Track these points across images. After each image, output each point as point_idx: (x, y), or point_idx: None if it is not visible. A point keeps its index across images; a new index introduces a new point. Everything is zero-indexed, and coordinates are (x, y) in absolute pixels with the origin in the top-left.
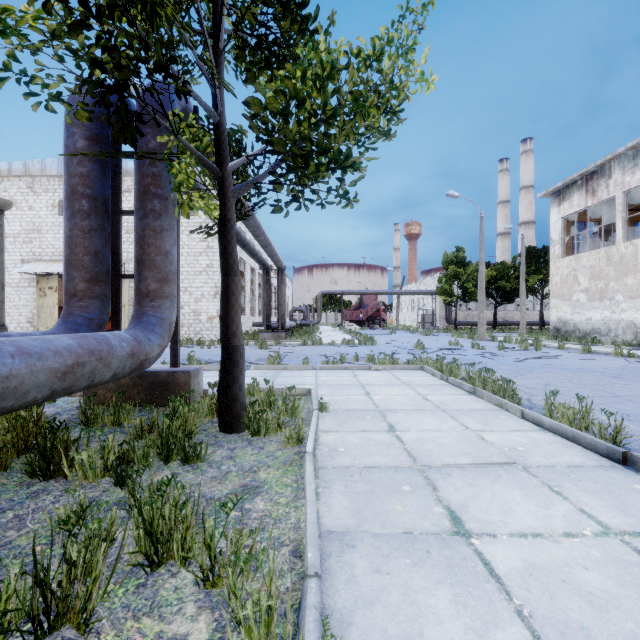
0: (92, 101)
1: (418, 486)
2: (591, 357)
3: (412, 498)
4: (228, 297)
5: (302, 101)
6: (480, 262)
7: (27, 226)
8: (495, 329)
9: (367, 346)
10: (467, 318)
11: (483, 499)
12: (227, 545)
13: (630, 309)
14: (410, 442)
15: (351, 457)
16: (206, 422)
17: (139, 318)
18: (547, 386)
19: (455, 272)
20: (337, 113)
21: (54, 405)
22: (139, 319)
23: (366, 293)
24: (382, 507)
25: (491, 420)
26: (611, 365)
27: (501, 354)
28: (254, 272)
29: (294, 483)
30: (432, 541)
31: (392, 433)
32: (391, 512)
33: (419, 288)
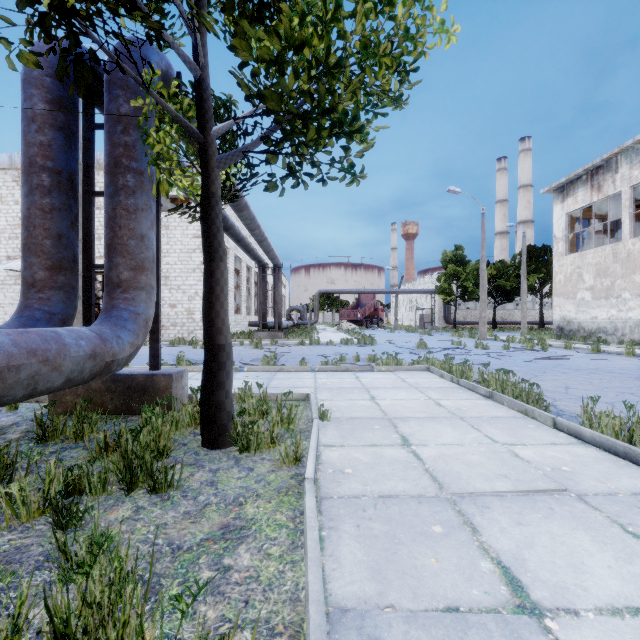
0: (54, 59)
1: (452, 526)
2: (603, 357)
3: (447, 546)
4: (212, 286)
5: (300, 45)
6: (482, 260)
7: (13, 221)
8: (495, 329)
9: (367, 346)
10: (466, 317)
11: (542, 547)
12: None
13: (638, 307)
14: (430, 460)
15: (361, 482)
16: (187, 434)
17: (108, 312)
18: (568, 389)
19: (454, 271)
20: (343, 62)
21: (15, 413)
22: (108, 313)
23: (364, 292)
24: (410, 561)
25: (519, 430)
26: (627, 365)
27: (508, 354)
28: (250, 270)
29: (290, 522)
30: (491, 626)
31: (407, 448)
32: (423, 570)
33: (417, 287)
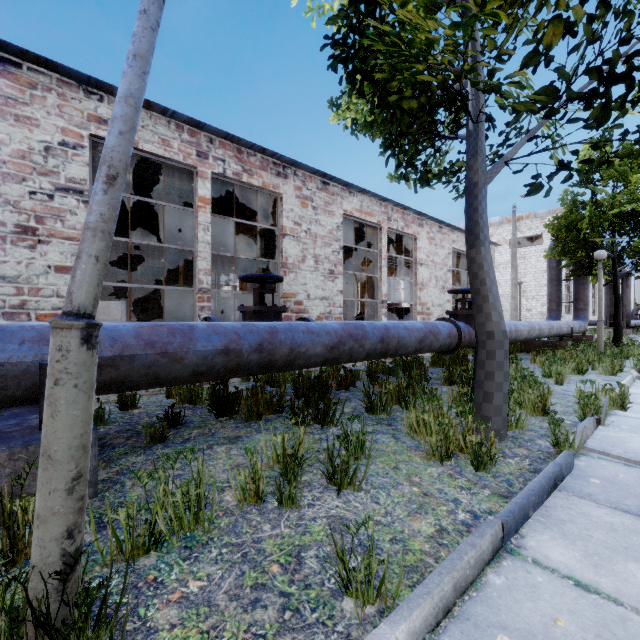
0: (557, 251)
1: None
2: None
3: None
4: (617, 310)
5: None
6: None
7: None
8: None
9: None
10: None
11: None
12: (633, 351)
13: None
14: None
15: None
16: None
17: (578, 317)
18: None
19: None
20: None
21: None
22: (578, 317)
23: None
24: None
25: None
26: None
27: None
28: None
29: None
30: None
31: None
32: None
33: None
